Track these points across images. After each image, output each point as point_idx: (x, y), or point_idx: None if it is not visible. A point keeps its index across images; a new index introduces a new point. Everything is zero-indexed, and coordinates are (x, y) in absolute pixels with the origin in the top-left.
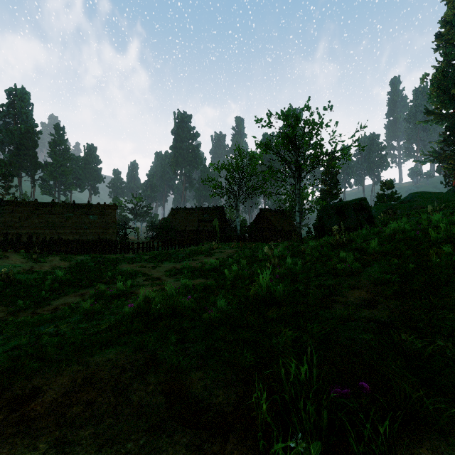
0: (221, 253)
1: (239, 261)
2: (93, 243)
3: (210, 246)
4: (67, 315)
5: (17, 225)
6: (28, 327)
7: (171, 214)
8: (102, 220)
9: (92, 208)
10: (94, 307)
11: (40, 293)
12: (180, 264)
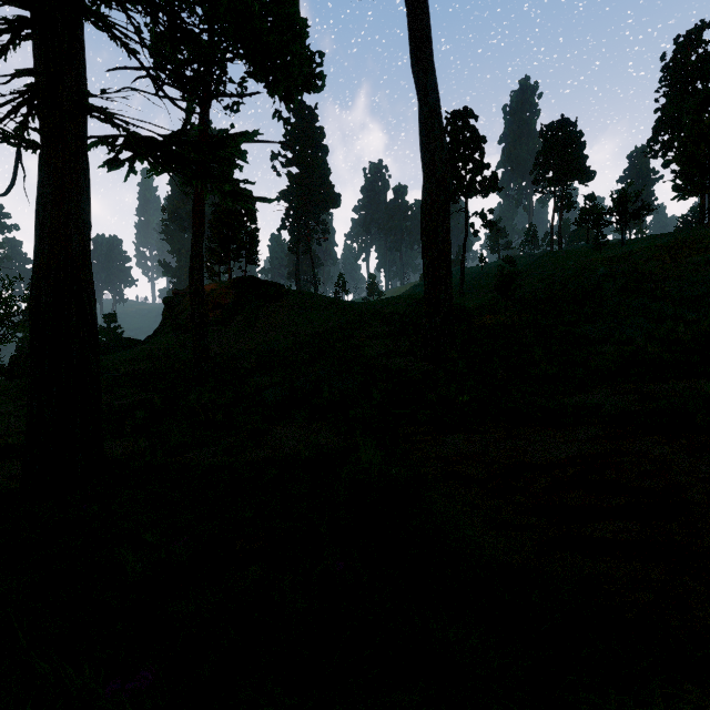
0: None
1: None
2: None
3: None
4: None
5: None
6: None
7: None
8: None
9: None
10: None
11: None
12: None
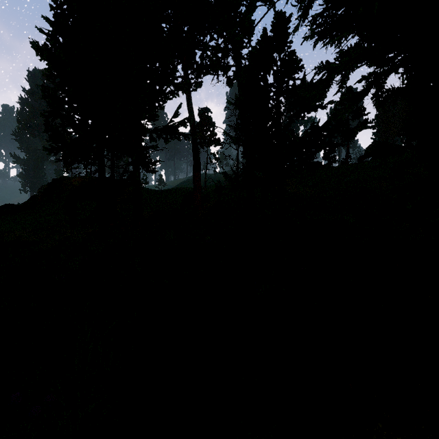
0: None
1: None
2: None
3: None
4: None
5: None
6: None
7: None
8: None
9: None
10: None
11: None
12: None
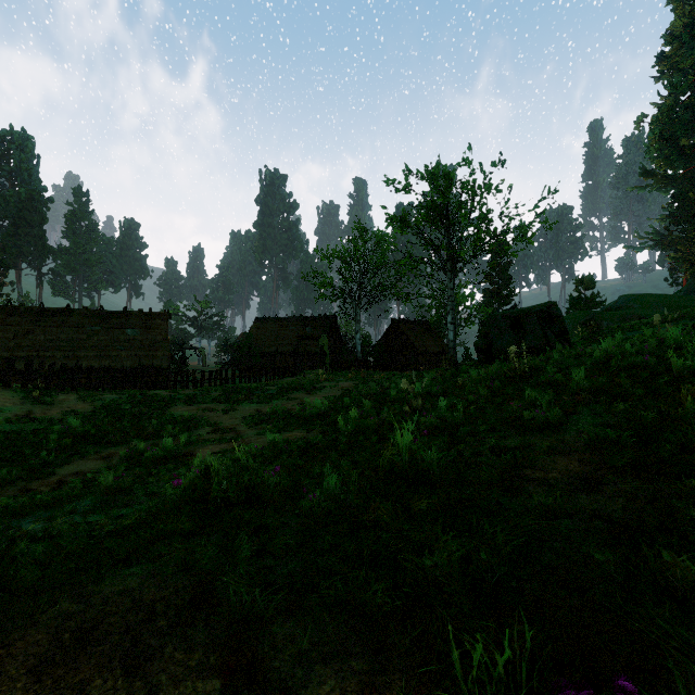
0: (332, 388)
1: (361, 402)
2: (132, 372)
3: (315, 377)
4: (76, 495)
5: (11, 343)
6: (3, 519)
7: (255, 327)
8: (146, 337)
9: (130, 318)
10: (120, 482)
11: (40, 455)
12: (268, 406)
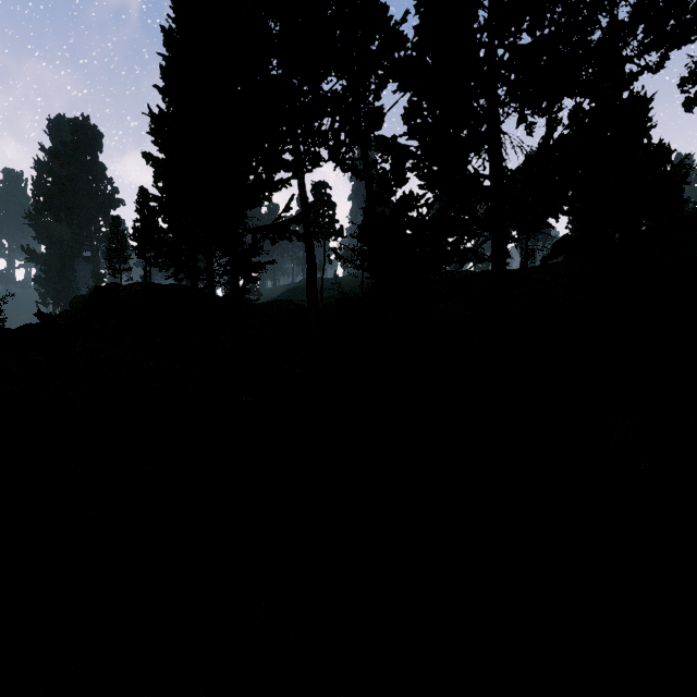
0: None
1: None
2: None
3: None
4: None
5: None
6: None
7: None
8: None
9: None
10: None
11: None
12: None
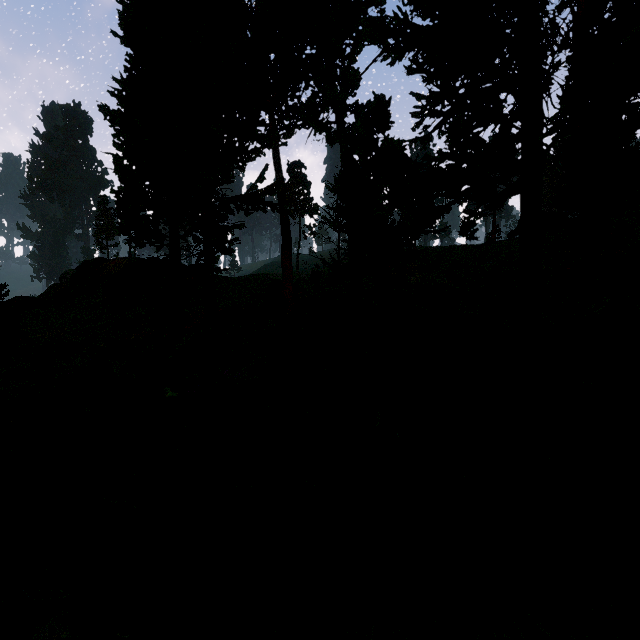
0: None
1: None
2: None
3: None
4: None
5: None
6: None
7: None
8: None
9: None
10: None
11: None
12: None
